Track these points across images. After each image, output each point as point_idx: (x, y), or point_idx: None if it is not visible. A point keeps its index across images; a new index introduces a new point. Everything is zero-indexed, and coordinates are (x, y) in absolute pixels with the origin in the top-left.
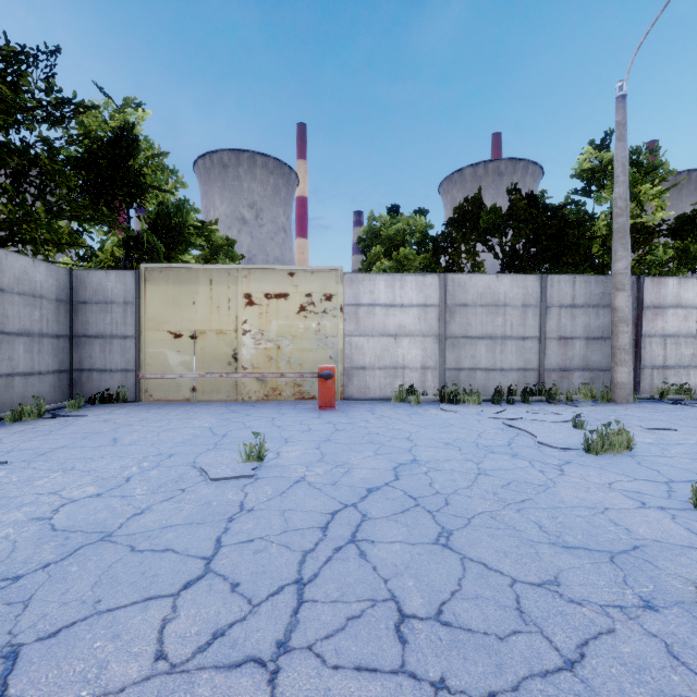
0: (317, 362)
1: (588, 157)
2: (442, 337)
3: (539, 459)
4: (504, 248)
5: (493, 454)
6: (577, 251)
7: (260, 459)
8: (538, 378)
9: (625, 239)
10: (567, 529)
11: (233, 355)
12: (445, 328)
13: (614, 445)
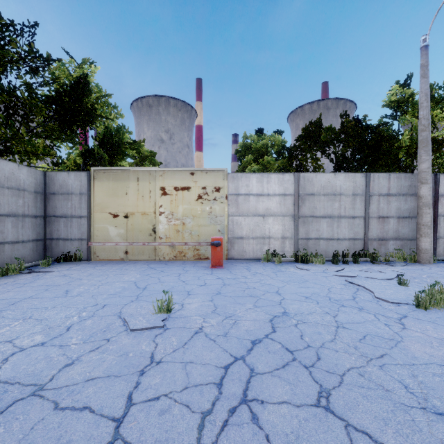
0: (210, 233)
1: (395, 92)
2: (296, 216)
3: (381, 312)
4: (338, 155)
5: (344, 308)
6: (389, 156)
7: (169, 311)
8: (363, 245)
9: (428, 147)
10: (431, 391)
11: (153, 229)
12: (298, 210)
13: (438, 302)
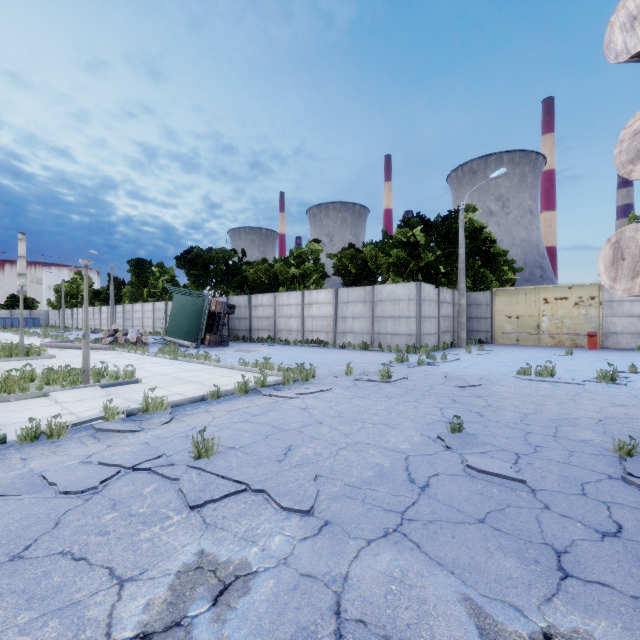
0: (585, 329)
1: None
2: None
3: None
4: None
5: None
6: None
7: (571, 354)
8: None
9: None
10: None
11: (537, 326)
12: None
13: None
